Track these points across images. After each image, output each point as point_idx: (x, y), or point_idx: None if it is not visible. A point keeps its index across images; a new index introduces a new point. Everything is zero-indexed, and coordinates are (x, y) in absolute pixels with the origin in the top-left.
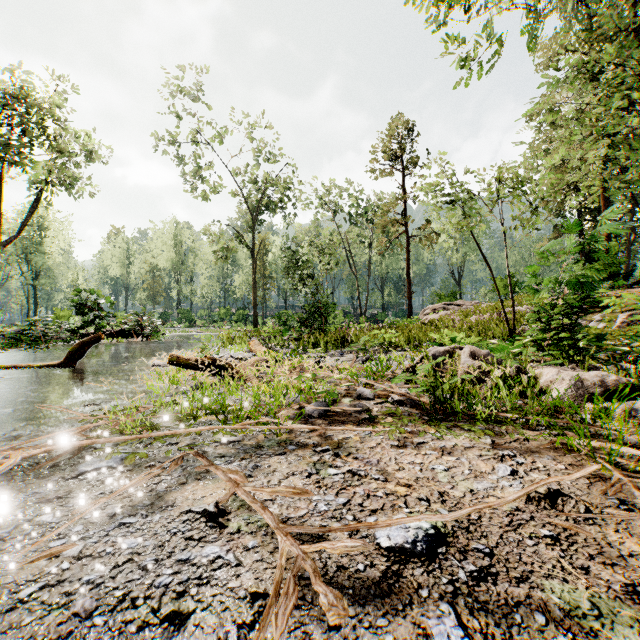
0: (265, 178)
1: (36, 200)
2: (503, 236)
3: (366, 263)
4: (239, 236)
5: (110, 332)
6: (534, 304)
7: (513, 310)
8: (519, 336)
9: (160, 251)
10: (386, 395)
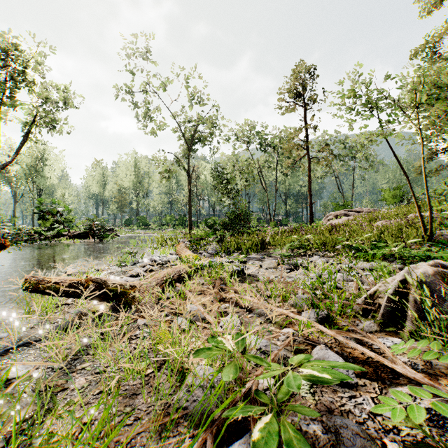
0: (198, 117)
1: (26, 134)
2: (421, 142)
3: (274, 181)
4: (178, 161)
5: (73, 234)
6: (439, 210)
7: (430, 215)
8: (444, 241)
9: (125, 175)
10: (369, 363)
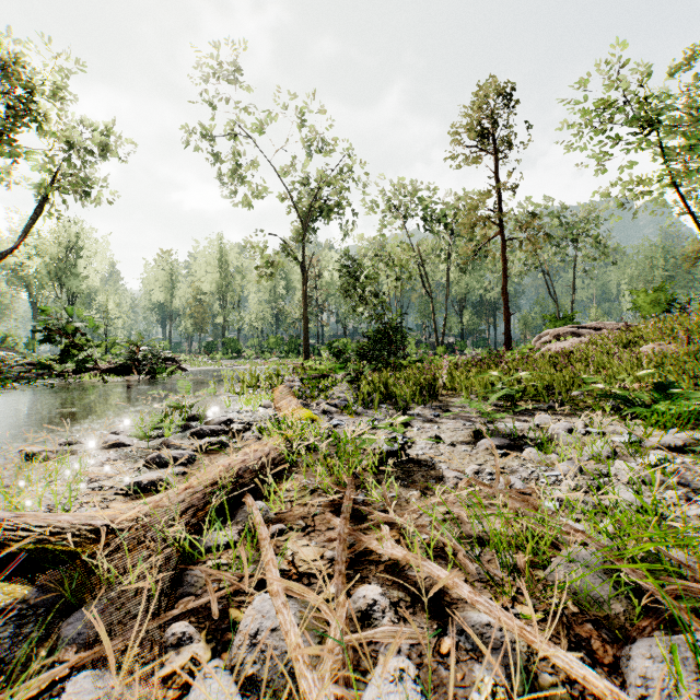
0: (319, 177)
1: (40, 204)
2: None
3: (443, 280)
4: (286, 247)
5: (109, 367)
6: None
7: None
8: None
9: (204, 272)
10: None
